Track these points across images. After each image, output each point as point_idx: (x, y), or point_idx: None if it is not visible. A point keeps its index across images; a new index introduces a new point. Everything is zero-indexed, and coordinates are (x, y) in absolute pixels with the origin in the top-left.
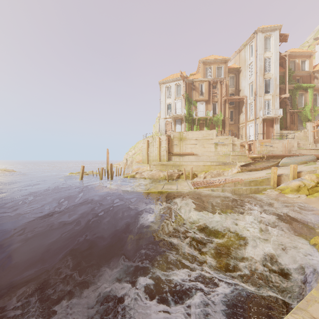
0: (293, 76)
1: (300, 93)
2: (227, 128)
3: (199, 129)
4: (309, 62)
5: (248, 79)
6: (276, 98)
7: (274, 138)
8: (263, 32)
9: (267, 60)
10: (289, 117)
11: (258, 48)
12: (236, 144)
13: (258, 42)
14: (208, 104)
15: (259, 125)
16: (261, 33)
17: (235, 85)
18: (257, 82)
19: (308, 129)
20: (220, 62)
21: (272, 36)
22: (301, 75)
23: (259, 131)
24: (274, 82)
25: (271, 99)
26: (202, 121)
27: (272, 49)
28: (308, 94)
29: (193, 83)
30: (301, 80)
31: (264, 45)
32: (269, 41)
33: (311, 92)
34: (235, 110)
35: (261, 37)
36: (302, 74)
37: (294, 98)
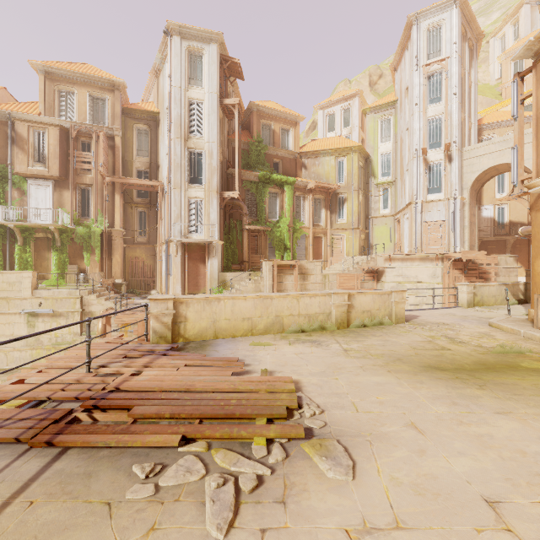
0: (268, 155)
1: (274, 193)
2: (116, 256)
3: (35, 256)
4: (294, 134)
5: (166, 142)
6: (212, 199)
7: (207, 291)
8: (185, 37)
9: (196, 106)
10: (249, 241)
11: (173, 71)
12: (95, 312)
13: (173, 56)
14: (63, 189)
15: (173, 258)
16: (179, 38)
17: (150, 152)
18: (172, 153)
19: (264, 275)
20: (98, 85)
21: (205, 53)
22: (281, 156)
23: (175, 272)
24: (208, 160)
25: (204, 198)
26: (43, 233)
27: (205, 84)
28: (285, 196)
29: (14, 125)
30: (281, 166)
31: (190, 70)
32: (200, 63)
33: (290, 193)
34: (148, 211)
35: (181, 47)
36: (283, 155)
37: (260, 200)
